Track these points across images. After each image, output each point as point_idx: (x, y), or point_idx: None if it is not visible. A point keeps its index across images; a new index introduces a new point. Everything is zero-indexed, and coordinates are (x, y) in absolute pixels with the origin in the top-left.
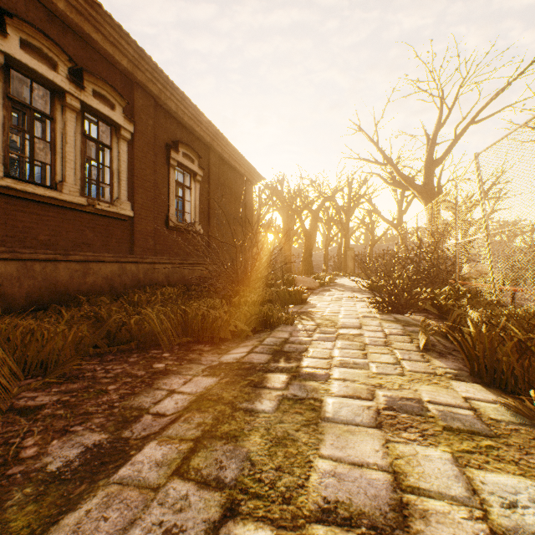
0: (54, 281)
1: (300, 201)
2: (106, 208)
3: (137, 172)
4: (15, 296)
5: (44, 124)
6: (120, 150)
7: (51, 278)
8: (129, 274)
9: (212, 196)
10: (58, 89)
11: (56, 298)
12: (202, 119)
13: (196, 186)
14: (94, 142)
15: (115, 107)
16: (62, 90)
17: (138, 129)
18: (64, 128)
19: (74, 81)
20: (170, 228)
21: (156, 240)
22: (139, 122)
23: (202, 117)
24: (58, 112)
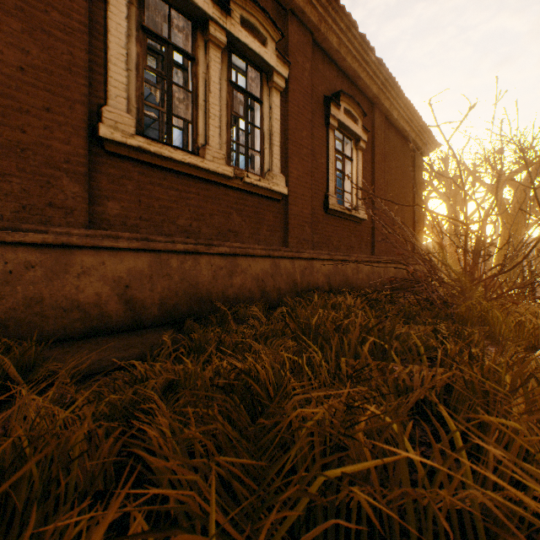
0: (193, 282)
1: (492, 172)
2: (256, 182)
3: (291, 134)
4: (145, 303)
5: (186, 73)
6: (272, 103)
7: (190, 278)
8: (282, 274)
9: (377, 169)
10: (199, 16)
11: (195, 307)
12: (369, 59)
13: (357, 156)
14: (241, 93)
15: (266, 42)
16: (204, 18)
17: (292, 76)
18: (207, 72)
19: (218, 2)
20: (329, 212)
21: (313, 228)
22: (293, 65)
23: (370, 54)
24: (199, 51)
